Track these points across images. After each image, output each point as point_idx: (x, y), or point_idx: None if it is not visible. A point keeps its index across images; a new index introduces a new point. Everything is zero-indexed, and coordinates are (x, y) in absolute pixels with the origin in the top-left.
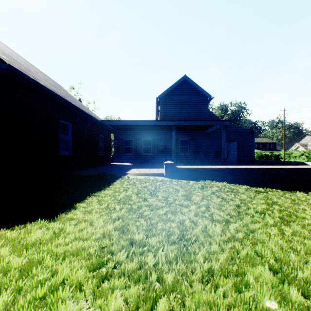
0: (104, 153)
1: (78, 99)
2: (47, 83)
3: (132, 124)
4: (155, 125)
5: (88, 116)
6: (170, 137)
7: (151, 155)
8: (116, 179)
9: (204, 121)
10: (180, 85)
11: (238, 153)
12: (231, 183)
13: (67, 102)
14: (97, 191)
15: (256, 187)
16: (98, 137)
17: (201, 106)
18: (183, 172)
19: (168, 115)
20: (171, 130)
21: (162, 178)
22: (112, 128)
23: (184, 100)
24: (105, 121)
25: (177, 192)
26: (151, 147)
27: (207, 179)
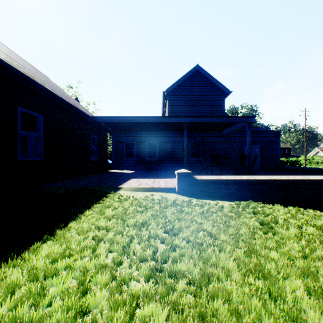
0: (98, 158)
1: (75, 98)
2: (4, 55)
3: (132, 121)
4: (161, 122)
5: (70, 107)
6: (180, 139)
7: (156, 161)
8: (97, 201)
9: (224, 118)
10: (191, 77)
11: (261, 158)
12: (278, 203)
13: (28, 80)
14: (20, 249)
15: (317, 209)
16: (89, 137)
17: (217, 102)
18: (205, 186)
19: (177, 113)
20: (181, 131)
21: (173, 196)
22: (110, 128)
23: (196, 96)
24: (98, 117)
25: (220, 249)
26: (157, 151)
27: (241, 197)
